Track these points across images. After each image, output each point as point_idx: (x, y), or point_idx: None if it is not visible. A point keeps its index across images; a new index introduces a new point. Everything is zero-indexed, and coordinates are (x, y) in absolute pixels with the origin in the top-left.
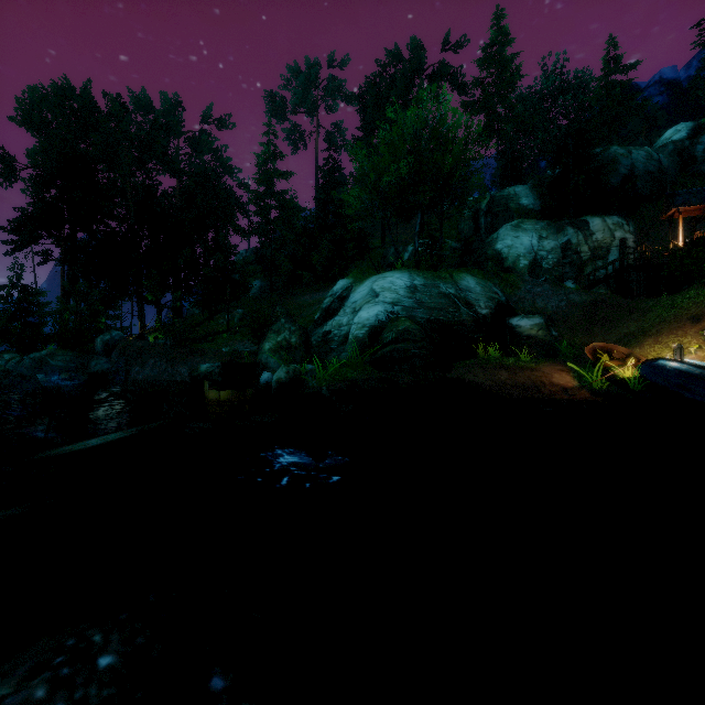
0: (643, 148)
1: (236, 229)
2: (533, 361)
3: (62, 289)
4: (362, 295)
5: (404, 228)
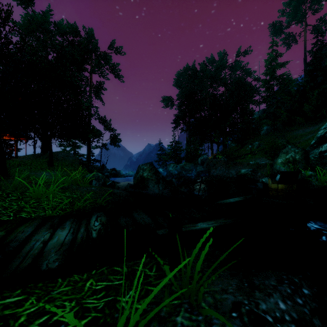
0: None
1: (253, 102)
2: None
3: (186, 141)
4: None
5: None
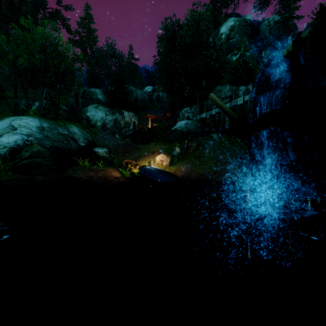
0: (140, 90)
1: None
2: (104, 167)
3: None
4: (3, 127)
5: (32, 91)
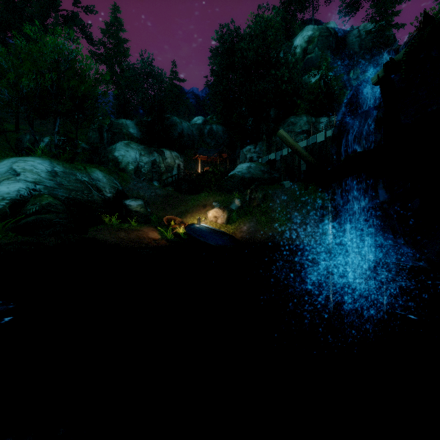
0: (187, 122)
1: None
2: (139, 226)
3: None
4: (1, 172)
5: (40, 122)
